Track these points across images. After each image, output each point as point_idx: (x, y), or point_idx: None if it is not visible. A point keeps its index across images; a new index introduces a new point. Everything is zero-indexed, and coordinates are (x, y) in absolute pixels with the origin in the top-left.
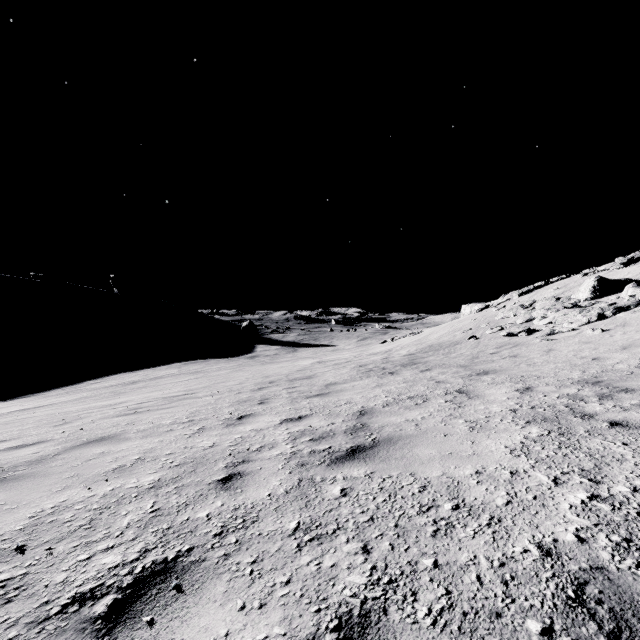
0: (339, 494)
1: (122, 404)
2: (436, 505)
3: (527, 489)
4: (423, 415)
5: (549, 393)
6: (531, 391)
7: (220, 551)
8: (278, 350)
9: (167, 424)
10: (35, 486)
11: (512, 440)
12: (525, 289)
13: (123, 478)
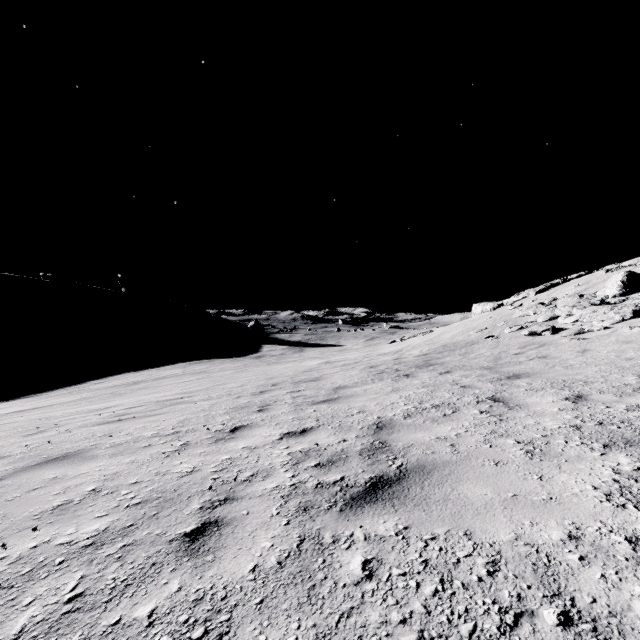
0: (360, 573)
1: (111, 409)
2: (528, 611)
3: None
4: (457, 431)
5: (611, 403)
6: (586, 400)
7: None
8: (284, 350)
9: (147, 437)
10: None
11: (598, 476)
12: (542, 286)
13: (59, 525)
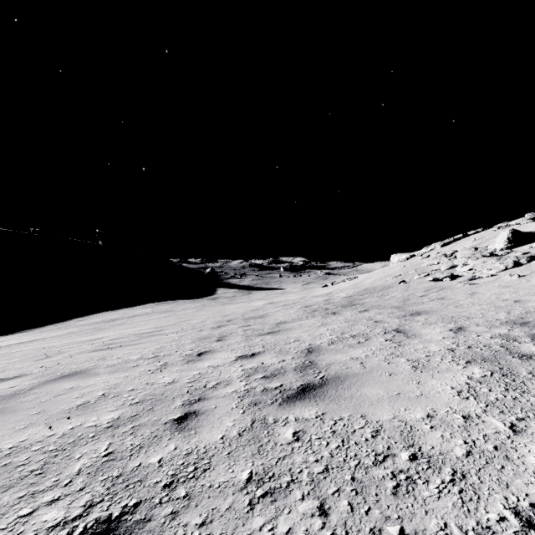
0: (292, 438)
1: (99, 340)
2: (392, 454)
3: (485, 437)
4: (366, 353)
5: (482, 333)
6: (464, 331)
7: (167, 508)
8: (235, 293)
9: (134, 359)
10: (1, 423)
11: (457, 381)
12: (446, 241)
13: (85, 416)
